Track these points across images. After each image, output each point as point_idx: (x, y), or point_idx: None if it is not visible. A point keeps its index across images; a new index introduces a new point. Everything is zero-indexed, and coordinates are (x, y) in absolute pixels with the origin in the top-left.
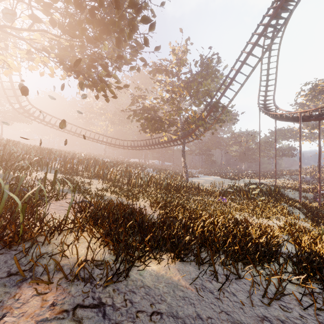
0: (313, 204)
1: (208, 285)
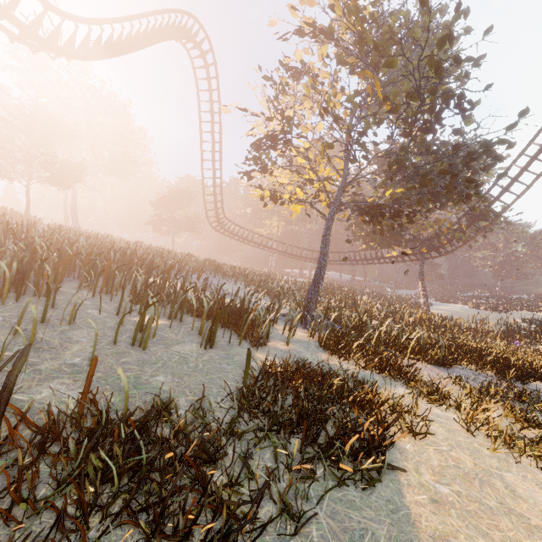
0: None
1: None
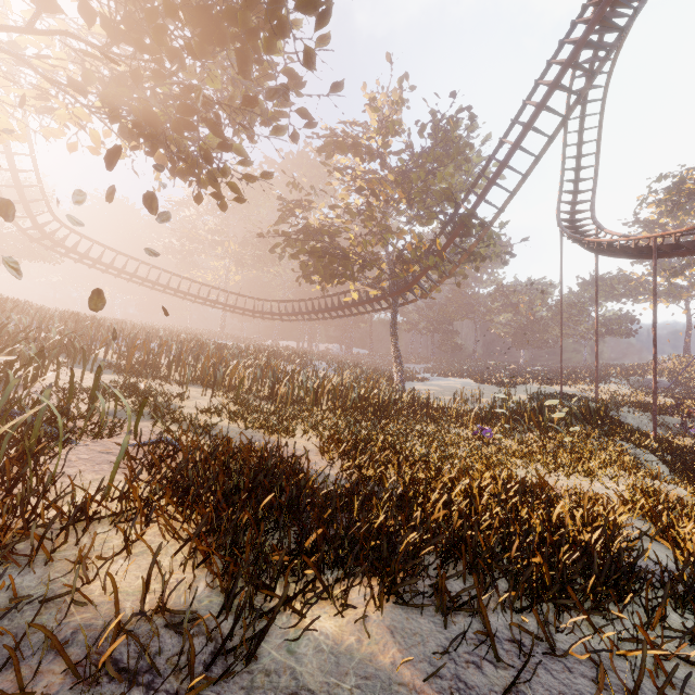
0: (682, 441)
1: (474, 679)
